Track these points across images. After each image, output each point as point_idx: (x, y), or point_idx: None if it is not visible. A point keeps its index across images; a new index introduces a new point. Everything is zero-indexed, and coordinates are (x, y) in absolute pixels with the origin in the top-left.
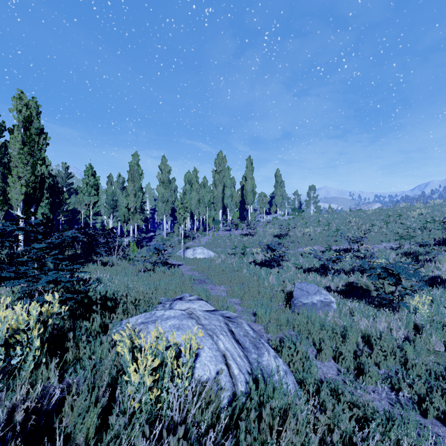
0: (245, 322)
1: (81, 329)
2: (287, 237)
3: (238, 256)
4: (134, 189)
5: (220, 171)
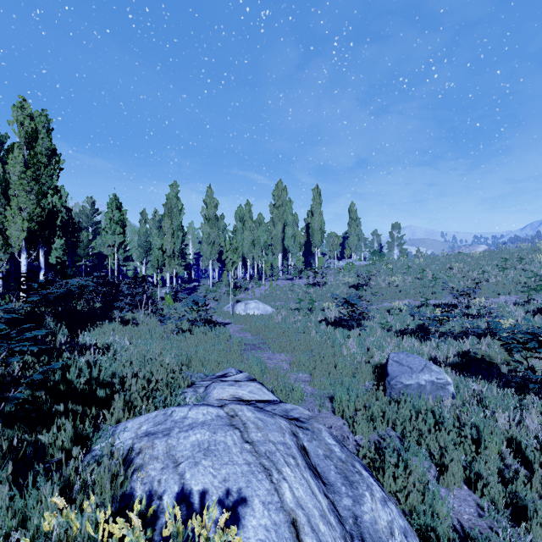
0: (325, 428)
1: (4, 466)
2: (367, 287)
3: (304, 312)
4: (171, 227)
5: (280, 205)
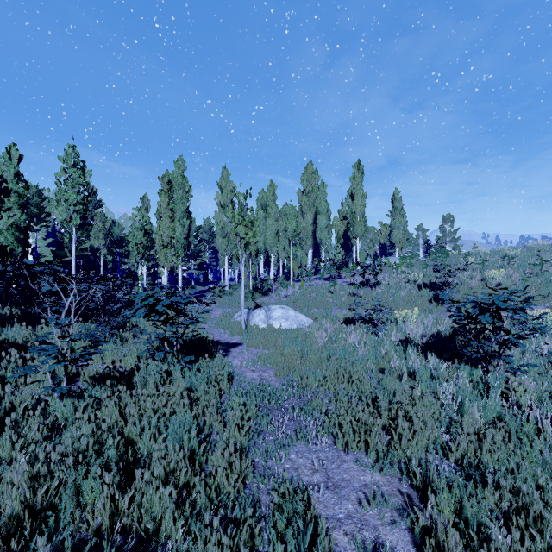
0: None
1: None
2: (450, 288)
3: (364, 326)
4: (169, 207)
5: (310, 191)
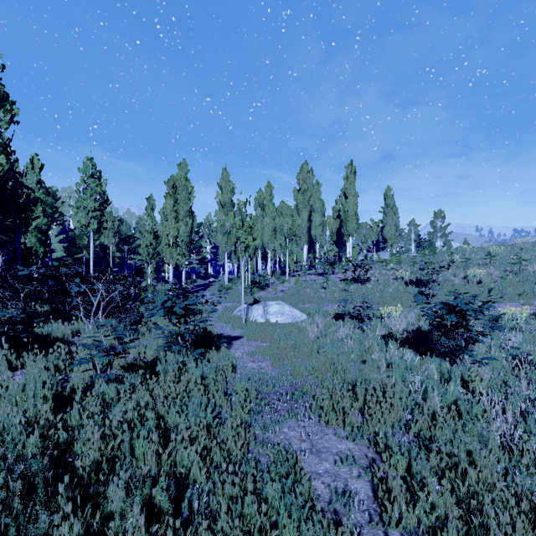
0: None
1: None
2: (435, 285)
3: (352, 321)
4: (174, 208)
5: (305, 189)
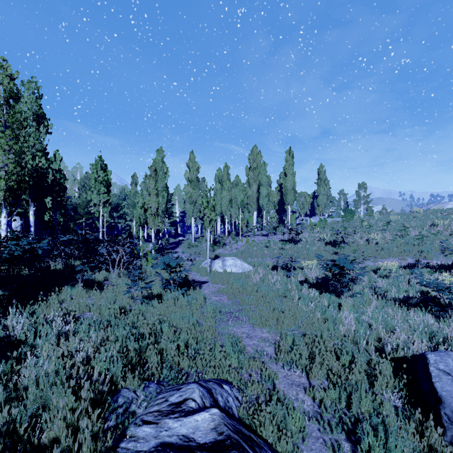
0: None
1: None
2: (345, 245)
3: (282, 271)
4: (155, 187)
5: (255, 167)
